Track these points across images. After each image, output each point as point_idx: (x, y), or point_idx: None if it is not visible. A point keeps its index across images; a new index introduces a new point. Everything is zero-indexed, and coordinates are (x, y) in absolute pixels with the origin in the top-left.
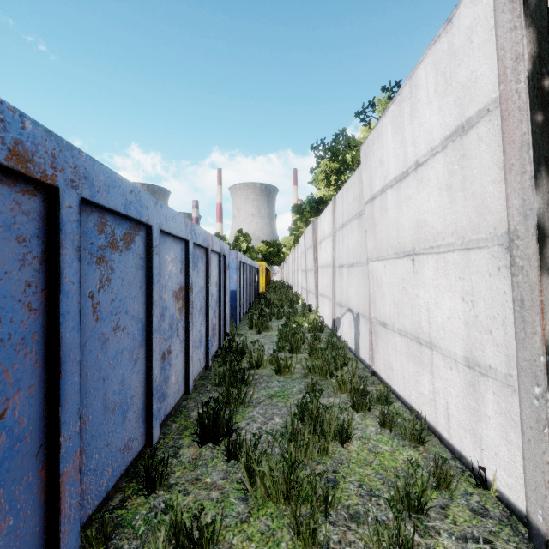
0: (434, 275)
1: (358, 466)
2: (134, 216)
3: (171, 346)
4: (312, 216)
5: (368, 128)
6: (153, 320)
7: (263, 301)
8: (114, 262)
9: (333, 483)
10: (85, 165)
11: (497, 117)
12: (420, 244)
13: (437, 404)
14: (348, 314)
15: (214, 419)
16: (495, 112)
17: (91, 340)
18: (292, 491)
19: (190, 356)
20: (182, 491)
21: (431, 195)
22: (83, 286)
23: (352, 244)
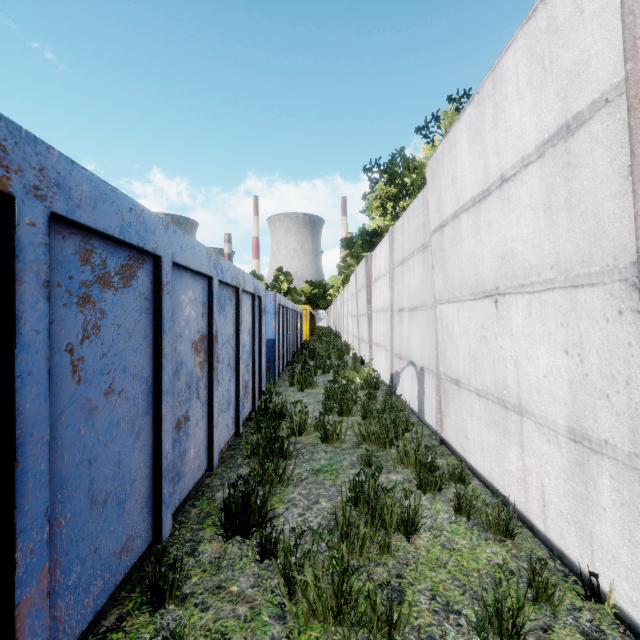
0: (525, 321)
1: (430, 568)
2: (134, 243)
3: (190, 411)
4: (365, 251)
5: (431, 146)
6: (162, 379)
7: (307, 352)
8: (106, 303)
9: (397, 593)
10: (57, 167)
11: (619, 108)
12: (506, 282)
13: (528, 485)
14: (410, 368)
15: (244, 504)
16: (617, 102)
17: (69, 411)
18: (344, 608)
19: (215, 422)
20: (199, 606)
21: (521, 218)
22: (57, 335)
23: (415, 283)
